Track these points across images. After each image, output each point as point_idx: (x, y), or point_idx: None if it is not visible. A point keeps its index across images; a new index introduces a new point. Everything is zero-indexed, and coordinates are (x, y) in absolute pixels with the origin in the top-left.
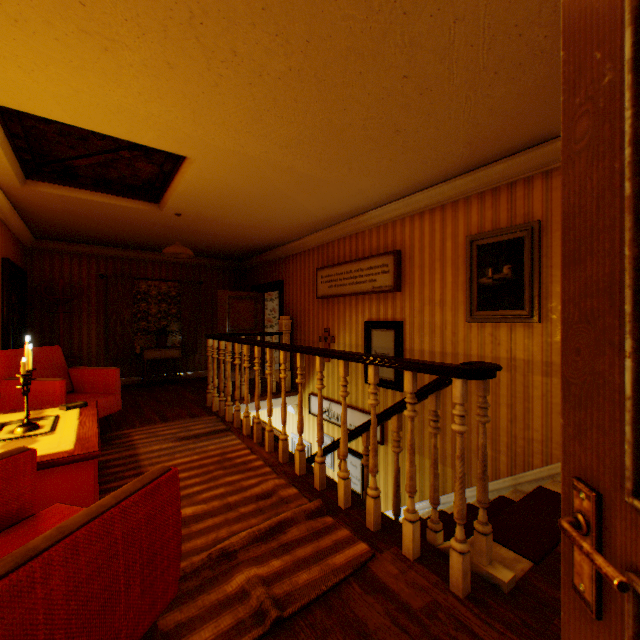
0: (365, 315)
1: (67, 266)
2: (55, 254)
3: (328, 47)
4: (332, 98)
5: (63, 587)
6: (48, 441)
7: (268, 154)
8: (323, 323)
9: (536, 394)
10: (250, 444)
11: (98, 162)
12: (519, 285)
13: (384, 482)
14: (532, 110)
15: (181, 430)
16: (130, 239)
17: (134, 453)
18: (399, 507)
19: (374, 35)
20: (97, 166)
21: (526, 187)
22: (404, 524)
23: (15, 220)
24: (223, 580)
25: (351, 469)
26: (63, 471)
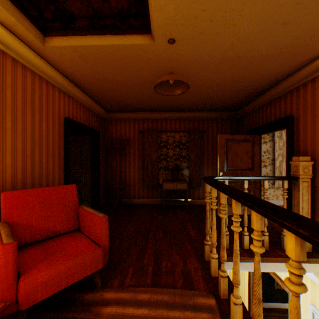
0: None
1: (123, 127)
2: (117, 121)
3: None
4: None
5: None
6: None
7: None
8: None
9: None
10: None
11: None
12: None
13: None
14: None
15: None
16: (151, 101)
17: None
18: None
19: None
20: None
21: None
22: None
23: (78, 94)
24: None
25: None
26: None
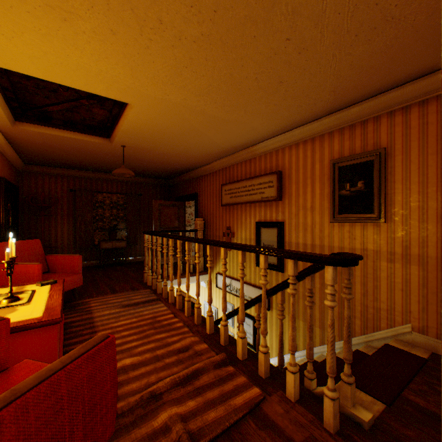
0: (256, 217)
1: (47, 183)
2: (38, 175)
3: (230, 16)
4: (233, 57)
5: (13, 441)
6: (24, 310)
7: (186, 101)
8: (226, 223)
9: (383, 275)
10: (174, 310)
11: (65, 108)
12: (370, 195)
13: (270, 337)
14: (382, 65)
15: (125, 299)
16: (90, 164)
17: (90, 316)
18: (283, 360)
19: (265, 5)
20: (65, 111)
21: (375, 123)
22: (287, 374)
23: (9, 150)
24: (151, 417)
25: (246, 327)
26: (33, 333)
